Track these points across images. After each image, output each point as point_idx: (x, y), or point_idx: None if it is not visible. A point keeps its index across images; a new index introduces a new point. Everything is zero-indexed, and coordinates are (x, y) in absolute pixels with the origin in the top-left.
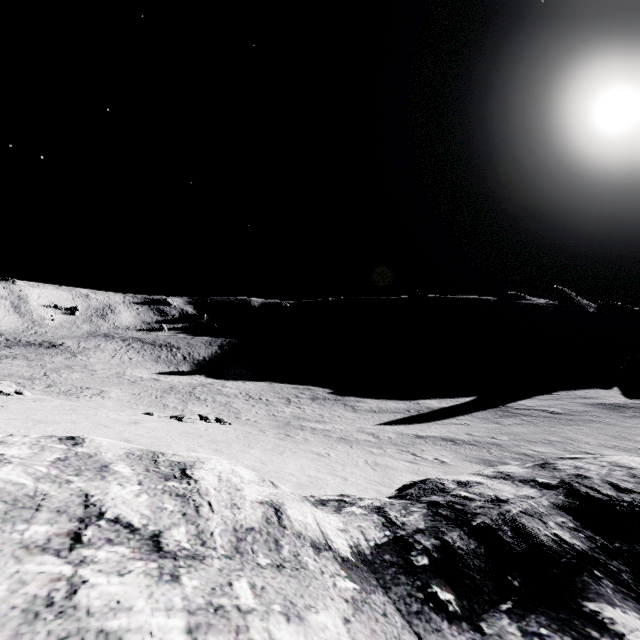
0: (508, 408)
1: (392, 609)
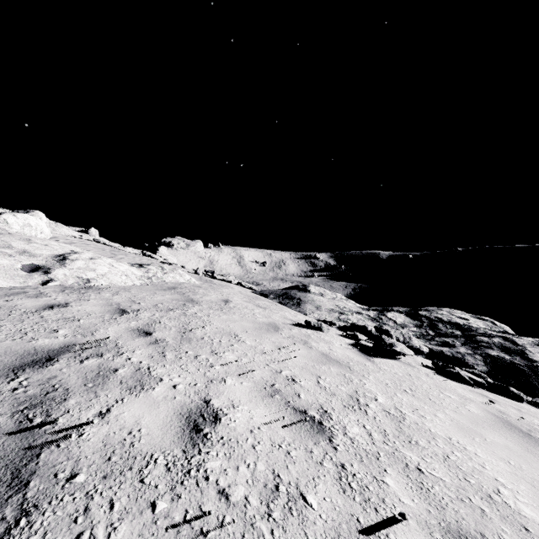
0: None
1: (361, 309)
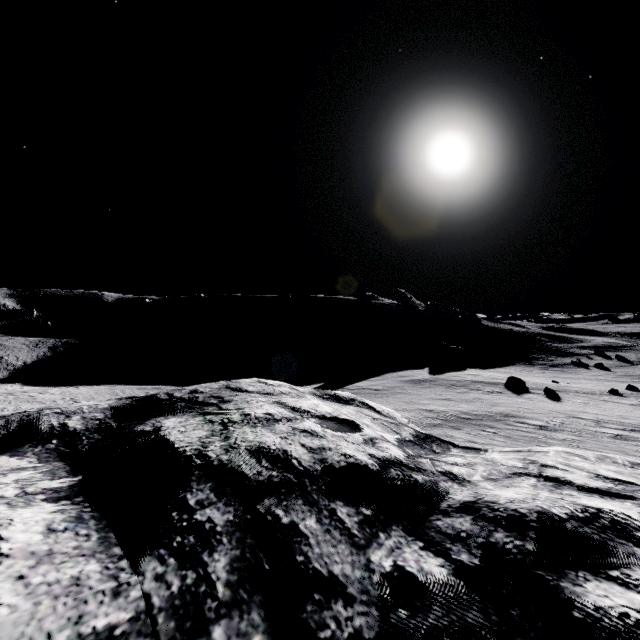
0: (344, 389)
1: None
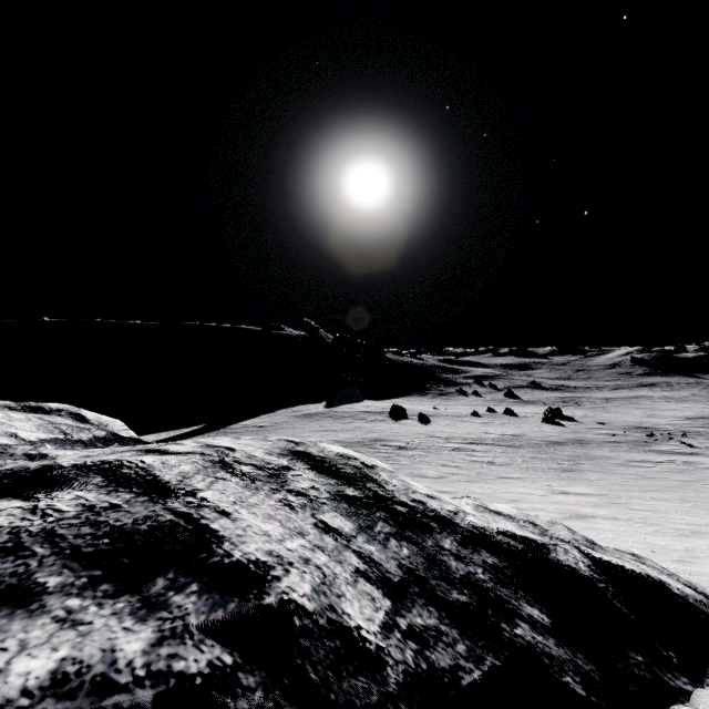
0: (226, 429)
1: None
